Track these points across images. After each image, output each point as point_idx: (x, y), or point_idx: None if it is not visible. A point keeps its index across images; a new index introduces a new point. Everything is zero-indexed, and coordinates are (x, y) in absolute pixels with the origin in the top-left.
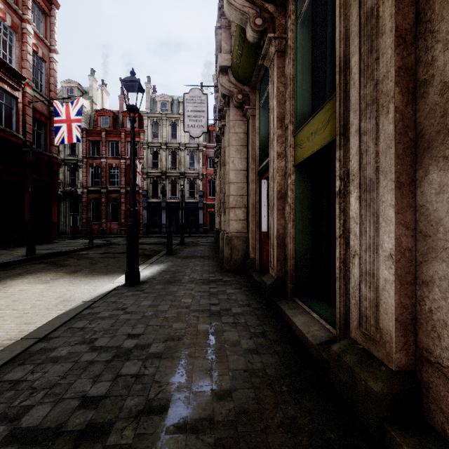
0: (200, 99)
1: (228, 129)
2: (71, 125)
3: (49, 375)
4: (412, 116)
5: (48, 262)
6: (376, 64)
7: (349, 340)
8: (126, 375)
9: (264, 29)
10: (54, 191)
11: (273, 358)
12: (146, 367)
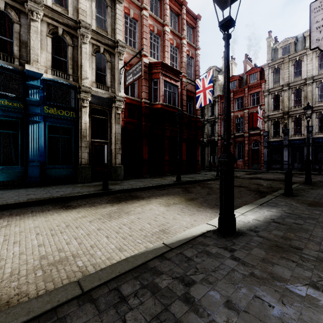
0: None
1: None
2: (205, 92)
3: None
4: None
5: (184, 187)
6: None
7: None
8: None
9: None
10: (198, 139)
11: None
12: None
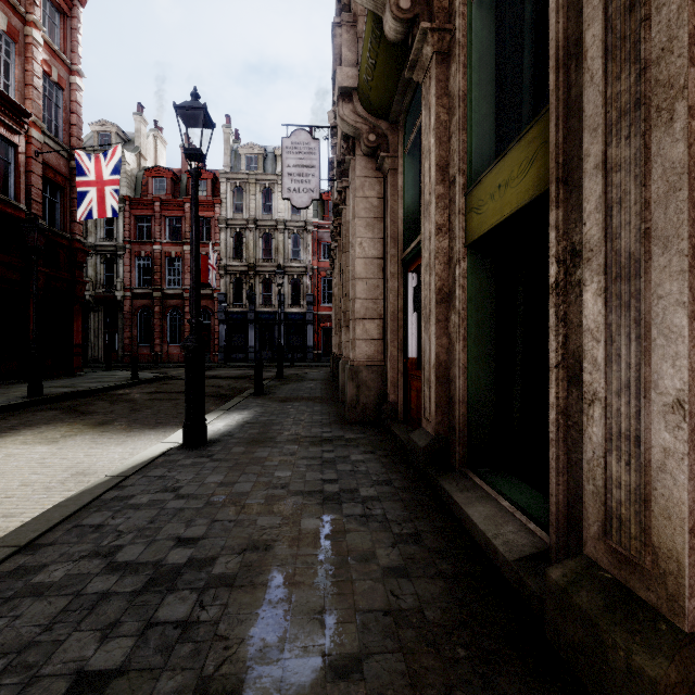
0: (308, 147)
1: (353, 191)
2: (103, 189)
3: (22, 624)
4: None
5: (63, 407)
6: (644, 28)
7: (582, 560)
8: (165, 623)
9: (415, 17)
10: (77, 294)
11: (437, 587)
12: (205, 607)
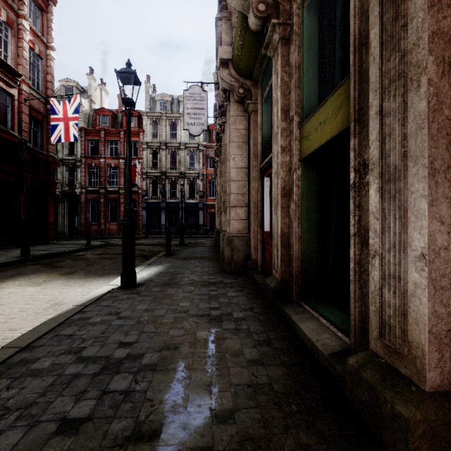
0: (200, 96)
1: (229, 125)
2: (68, 123)
3: (26, 392)
4: (448, 90)
5: (43, 263)
6: (403, 31)
7: (368, 352)
8: (114, 392)
9: (268, 16)
10: (51, 190)
11: (280, 371)
12: (138, 382)
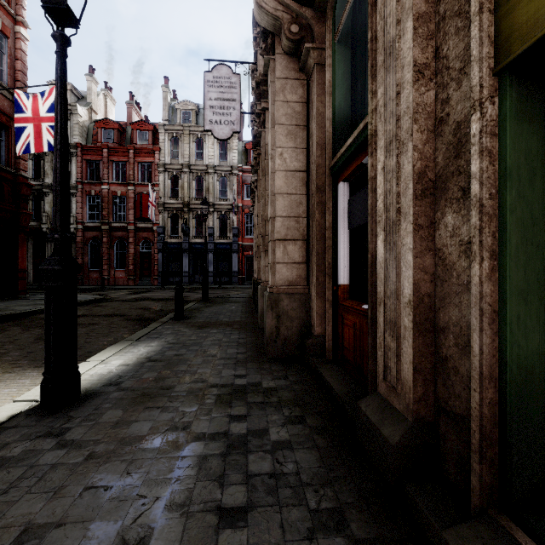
0: (229, 81)
1: (272, 95)
2: (40, 125)
3: None
4: None
5: None
6: None
7: None
8: None
9: None
10: (22, 224)
11: None
12: None
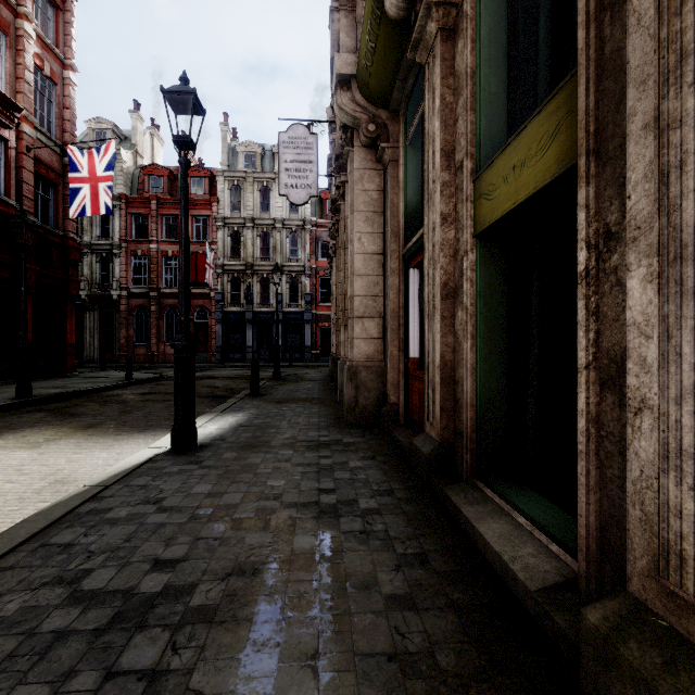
0: (305, 142)
1: (351, 184)
2: (96, 185)
3: None
4: None
5: (51, 408)
6: None
7: (627, 600)
8: (129, 673)
9: None
10: (70, 293)
11: (448, 622)
12: (177, 650)
